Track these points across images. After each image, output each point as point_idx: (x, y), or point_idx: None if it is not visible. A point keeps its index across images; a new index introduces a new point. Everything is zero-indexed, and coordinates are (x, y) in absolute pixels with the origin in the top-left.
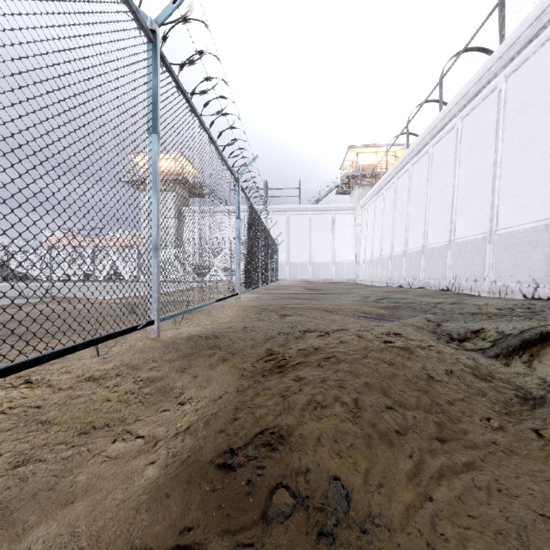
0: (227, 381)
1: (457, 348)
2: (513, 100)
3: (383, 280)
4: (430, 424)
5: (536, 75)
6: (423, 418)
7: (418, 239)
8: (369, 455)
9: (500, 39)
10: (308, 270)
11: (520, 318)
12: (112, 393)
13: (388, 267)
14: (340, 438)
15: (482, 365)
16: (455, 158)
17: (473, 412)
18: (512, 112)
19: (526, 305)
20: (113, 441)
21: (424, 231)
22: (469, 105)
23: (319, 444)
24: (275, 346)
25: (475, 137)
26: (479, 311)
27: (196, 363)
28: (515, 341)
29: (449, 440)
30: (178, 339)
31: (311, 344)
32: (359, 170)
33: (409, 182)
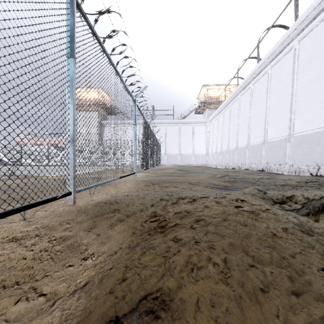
0: (122, 238)
1: (280, 209)
2: (303, 55)
3: (223, 165)
4: (284, 279)
5: (318, 39)
6: (278, 274)
7: (244, 140)
8: (244, 319)
9: (295, 18)
10: (178, 158)
11: (312, 188)
12: (28, 251)
13: (226, 157)
14: (216, 302)
15: (303, 222)
16: (267, 91)
17: (310, 264)
18: (303, 62)
19: (314, 180)
20: (16, 301)
21: (248, 135)
22: (276, 58)
23: (198, 310)
24: (158, 210)
25: (279, 78)
26: (286, 183)
27: (100, 224)
28: (318, 204)
29: (301, 293)
30: (89, 205)
31: (184, 208)
32: (208, 99)
33: (239, 106)
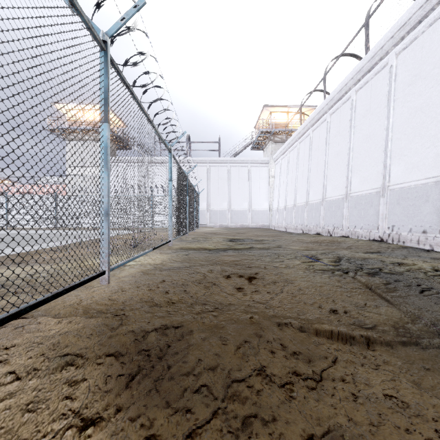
0: None
1: None
2: None
3: (298, 227)
4: None
5: None
6: None
7: (338, 187)
8: None
9: None
10: (227, 217)
11: None
12: None
13: (303, 215)
14: None
15: None
16: (388, 98)
17: None
18: None
19: None
20: None
21: (346, 179)
22: (409, 36)
23: None
24: None
25: (418, 69)
26: None
27: None
28: None
29: None
30: None
31: None
32: (272, 127)
33: (327, 132)
